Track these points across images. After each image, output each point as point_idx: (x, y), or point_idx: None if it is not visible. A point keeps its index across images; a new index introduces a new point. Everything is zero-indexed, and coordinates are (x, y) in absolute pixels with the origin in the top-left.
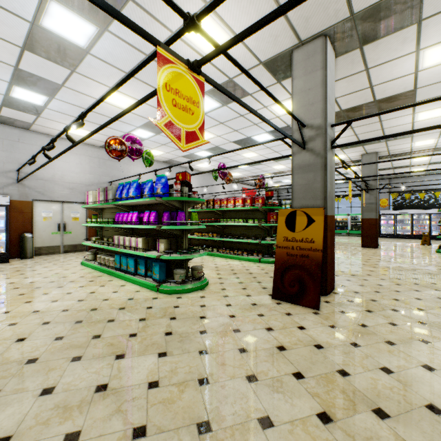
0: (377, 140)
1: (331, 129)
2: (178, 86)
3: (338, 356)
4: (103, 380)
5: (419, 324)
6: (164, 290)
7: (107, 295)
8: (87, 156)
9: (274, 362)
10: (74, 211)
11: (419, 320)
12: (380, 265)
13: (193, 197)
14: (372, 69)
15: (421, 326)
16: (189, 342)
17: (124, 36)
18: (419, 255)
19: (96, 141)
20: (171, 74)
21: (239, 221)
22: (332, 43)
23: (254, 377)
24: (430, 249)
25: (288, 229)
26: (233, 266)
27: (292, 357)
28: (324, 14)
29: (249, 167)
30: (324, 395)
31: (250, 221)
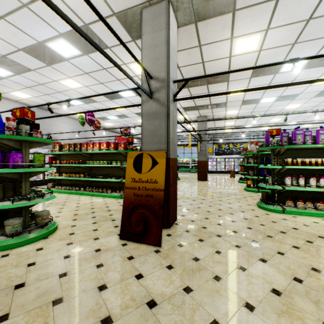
0: (206, 107)
1: (173, 85)
2: None
3: (170, 316)
4: None
5: (236, 248)
6: None
7: None
8: None
9: None
10: None
11: (236, 244)
12: (209, 194)
13: (35, 136)
14: (203, 47)
15: (238, 251)
16: None
17: None
18: (230, 185)
19: None
20: None
21: (104, 163)
22: (174, 11)
23: None
24: (235, 180)
25: (135, 171)
26: (95, 204)
27: None
28: None
29: (119, 118)
30: None
31: (114, 163)
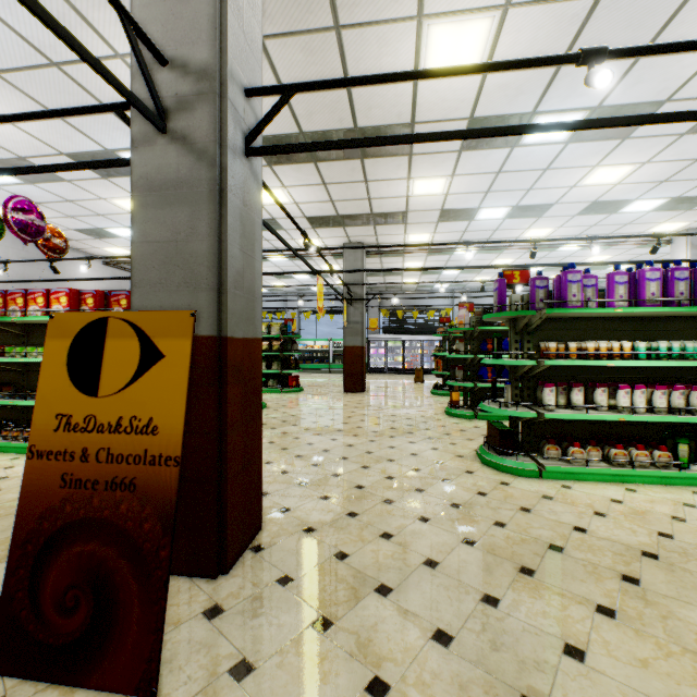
0: (363, 221)
1: (246, 103)
2: None
3: None
4: None
5: (440, 648)
6: None
7: None
8: None
9: None
10: None
11: (436, 626)
12: (365, 429)
13: None
14: (348, 34)
15: (445, 666)
16: None
17: None
18: (414, 402)
19: None
20: None
21: None
22: None
23: None
24: (424, 390)
25: (75, 387)
26: (8, 485)
27: None
28: None
29: None
30: None
31: None
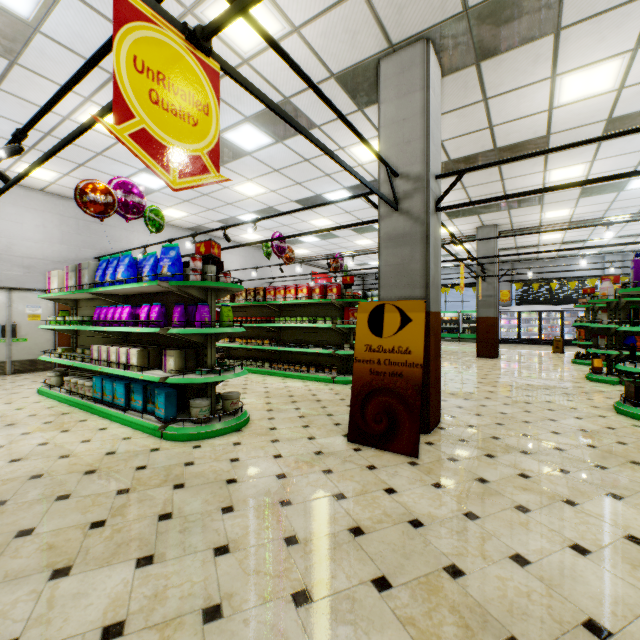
0: (497, 208)
1: (435, 183)
2: (162, 67)
3: (446, 539)
4: (9, 632)
5: (561, 473)
6: (172, 435)
7: (70, 447)
8: (56, 215)
9: (343, 559)
10: (32, 305)
11: (559, 467)
12: (502, 383)
13: (224, 282)
14: (492, 100)
15: (563, 478)
16: (200, 532)
17: (100, 5)
18: (551, 368)
19: (72, 190)
20: (148, 42)
21: (303, 321)
22: (437, 52)
23: (306, 594)
24: (564, 359)
25: (372, 333)
26: (292, 389)
27: (373, 547)
28: (426, 4)
29: (321, 240)
30: (424, 620)
31: (320, 321)
